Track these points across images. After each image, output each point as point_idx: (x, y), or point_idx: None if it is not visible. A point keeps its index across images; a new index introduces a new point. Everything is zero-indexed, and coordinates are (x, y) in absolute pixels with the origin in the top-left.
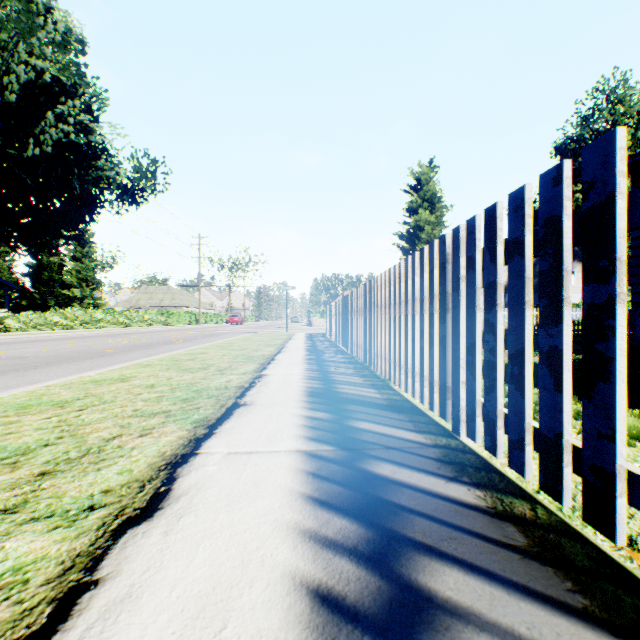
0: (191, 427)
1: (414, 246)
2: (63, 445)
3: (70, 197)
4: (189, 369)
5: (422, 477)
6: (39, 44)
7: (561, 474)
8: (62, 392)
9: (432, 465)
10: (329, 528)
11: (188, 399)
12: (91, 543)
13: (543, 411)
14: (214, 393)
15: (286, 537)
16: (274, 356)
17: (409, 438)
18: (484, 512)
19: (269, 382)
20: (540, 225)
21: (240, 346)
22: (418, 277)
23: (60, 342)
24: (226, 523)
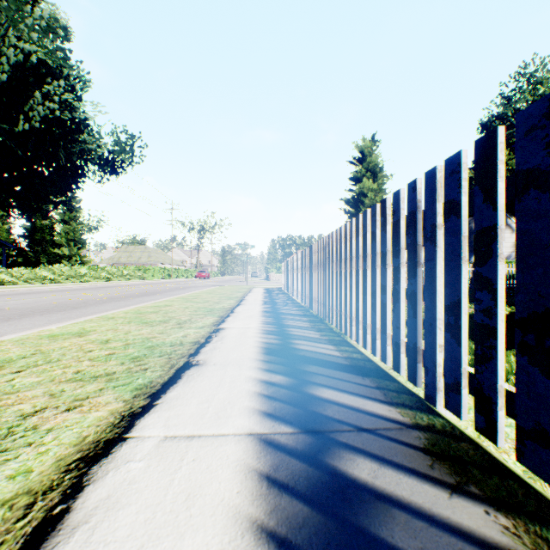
0: (130, 396)
1: (358, 210)
2: None
3: (57, 167)
4: (150, 322)
5: (414, 485)
6: (28, 31)
7: None
8: (12, 349)
9: (422, 461)
10: None
11: (138, 357)
12: None
13: None
14: (167, 350)
15: None
16: (233, 308)
17: (382, 414)
18: None
19: (225, 337)
20: None
21: (203, 299)
22: (379, 230)
23: (43, 295)
24: None
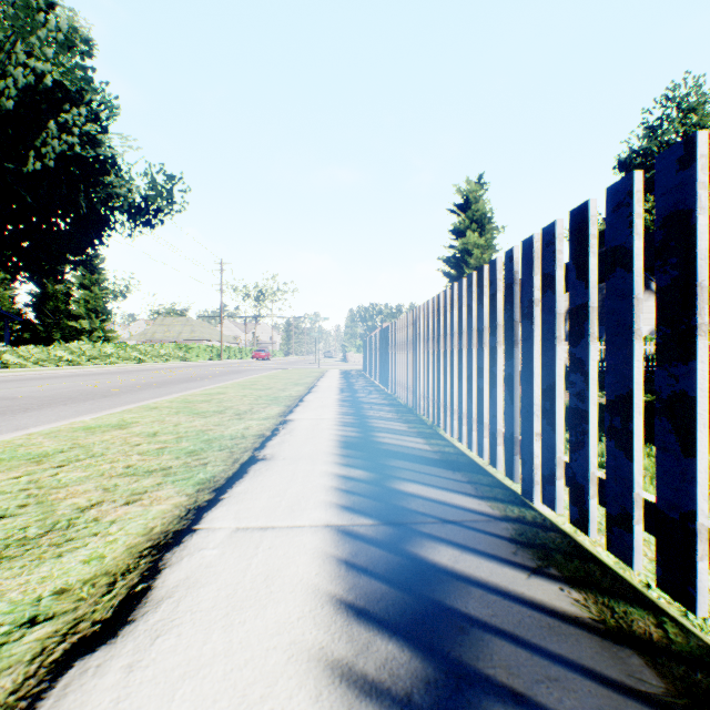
0: (193, 491)
1: (461, 272)
2: (23, 517)
3: (76, 217)
4: (202, 413)
5: (494, 568)
6: (40, 45)
7: (693, 571)
8: (44, 442)
9: (505, 549)
10: (369, 659)
11: (195, 452)
12: (14, 688)
13: (662, 480)
14: (228, 444)
15: (306, 676)
16: (303, 397)
17: (470, 507)
18: (590, 629)
19: (295, 429)
20: (657, 225)
21: (265, 385)
22: (475, 303)
23: (62, 380)
24: (220, 649)
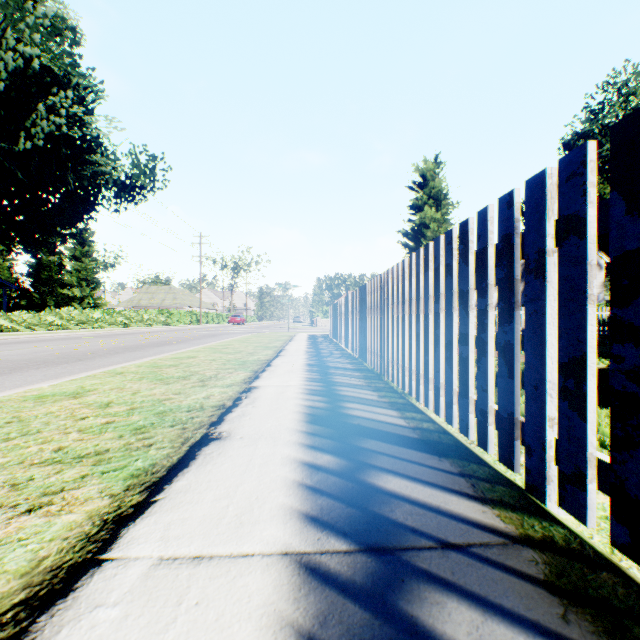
0: (120, 488)
1: (419, 244)
2: None
3: (65, 193)
4: (166, 379)
5: None
6: (30, 32)
7: None
8: None
9: (548, 608)
10: None
11: (143, 428)
12: None
13: None
14: (182, 417)
15: None
16: (271, 361)
17: (474, 518)
18: None
19: (259, 398)
20: None
21: (235, 348)
22: (456, 261)
23: (46, 343)
24: None
